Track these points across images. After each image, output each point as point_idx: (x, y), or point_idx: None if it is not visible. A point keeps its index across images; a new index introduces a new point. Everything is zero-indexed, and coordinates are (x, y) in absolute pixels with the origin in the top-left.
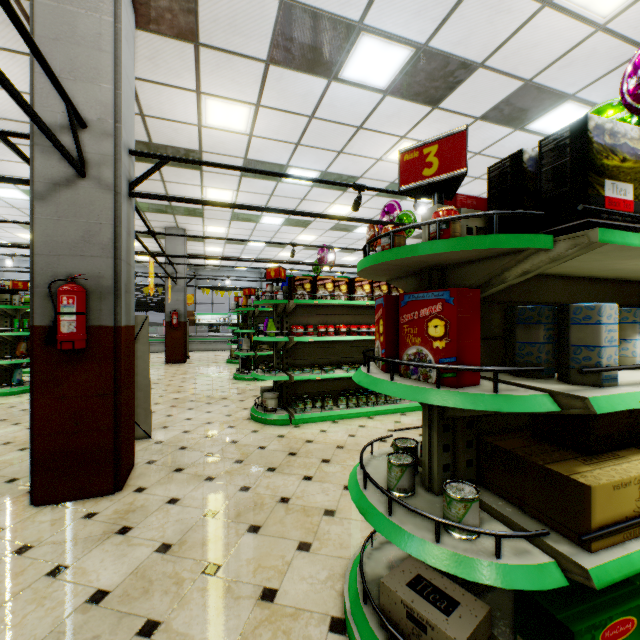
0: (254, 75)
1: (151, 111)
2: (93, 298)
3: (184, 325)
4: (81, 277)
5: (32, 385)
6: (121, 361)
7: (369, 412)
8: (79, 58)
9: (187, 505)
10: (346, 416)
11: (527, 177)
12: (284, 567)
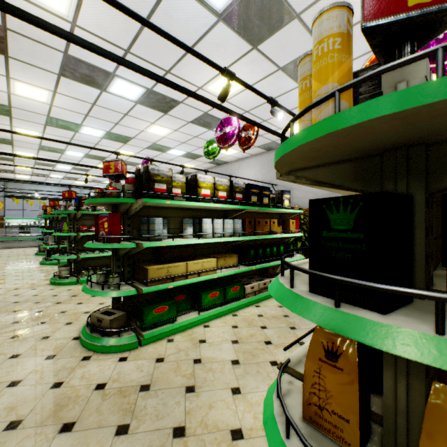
0: (51, 78)
1: None
2: None
3: None
4: None
5: None
6: None
7: None
8: None
9: (0, 322)
10: None
11: (142, 177)
12: (56, 330)
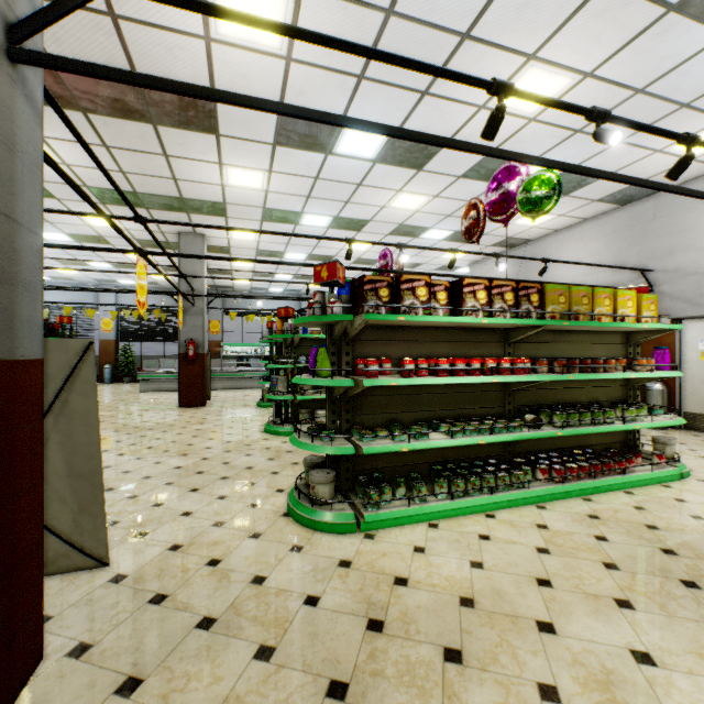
0: None
1: (125, 5)
2: None
3: (203, 358)
4: None
5: None
6: None
7: (486, 504)
8: None
9: None
10: (449, 513)
11: None
12: None
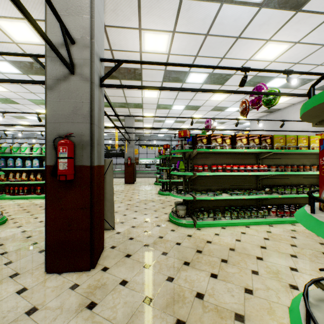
0: (172, 9)
1: (115, 47)
2: (78, 148)
3: (133, 164)
4: (72, 135)
5: (46, 200)
6: (94, 187)
7: (246, 222)
8: (70, 1)
9: (132, 288)
10: (230, 224)
11: None
12: None
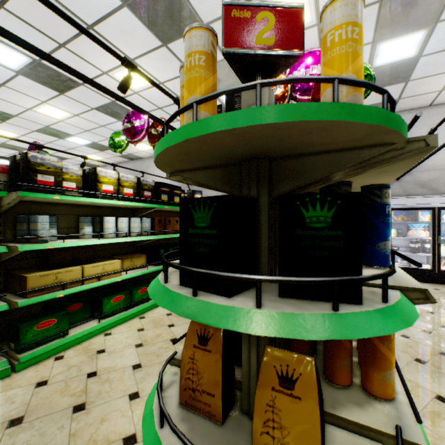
0: None
1: None
2: None
3: None
4: None
5: None
6: None
7: None
8: None
9: None
10: None
11: (20, 166)
12: None
